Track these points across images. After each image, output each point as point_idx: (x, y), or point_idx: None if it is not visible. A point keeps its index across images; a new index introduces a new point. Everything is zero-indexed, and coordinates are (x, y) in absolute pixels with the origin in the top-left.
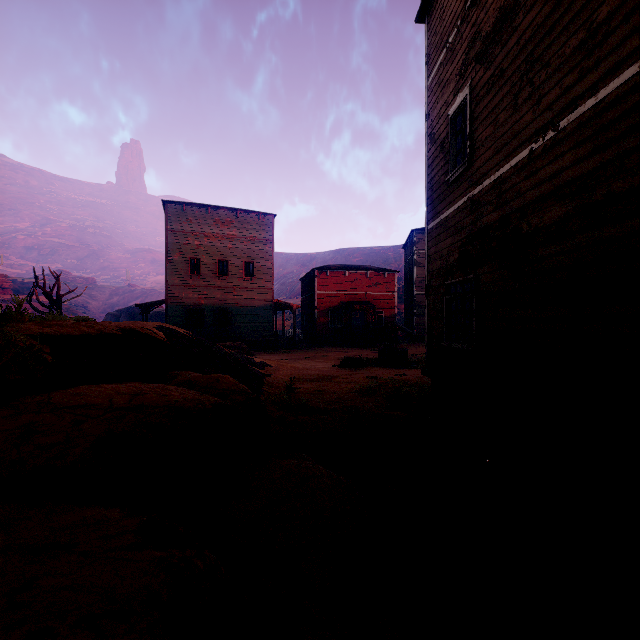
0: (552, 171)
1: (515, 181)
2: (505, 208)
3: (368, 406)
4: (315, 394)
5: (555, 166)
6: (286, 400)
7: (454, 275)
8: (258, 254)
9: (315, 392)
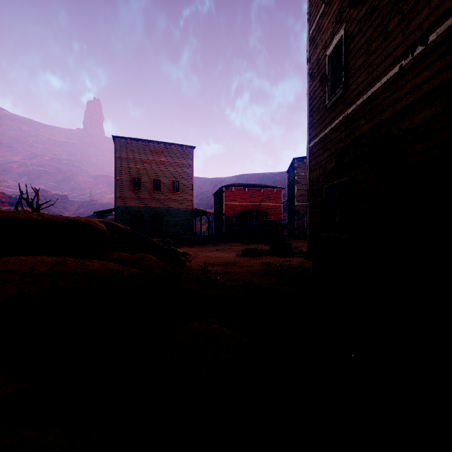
0: (421, 80)
1: (385, 95)
2: (376, 119)
3: (263, 283)
4: (223, 274)
5: (424, 75)
6: (200, 278)
7: (331, 179)
8: (182, 175)
9: (223, 273)
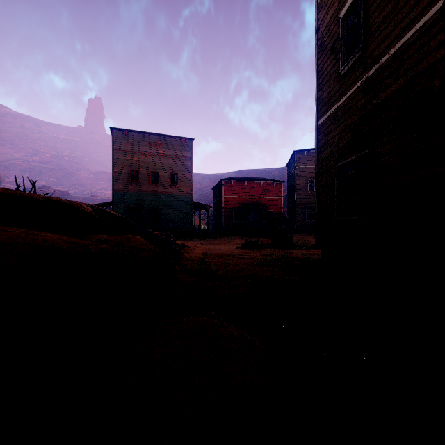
0: None
1: (422, 42)
2: (408, 74)
3: (267, 274)
4: (223, 266)
5: None
6: (199, 269)
7: (346, 156)
8: (181, 168)
9: (223, 264)
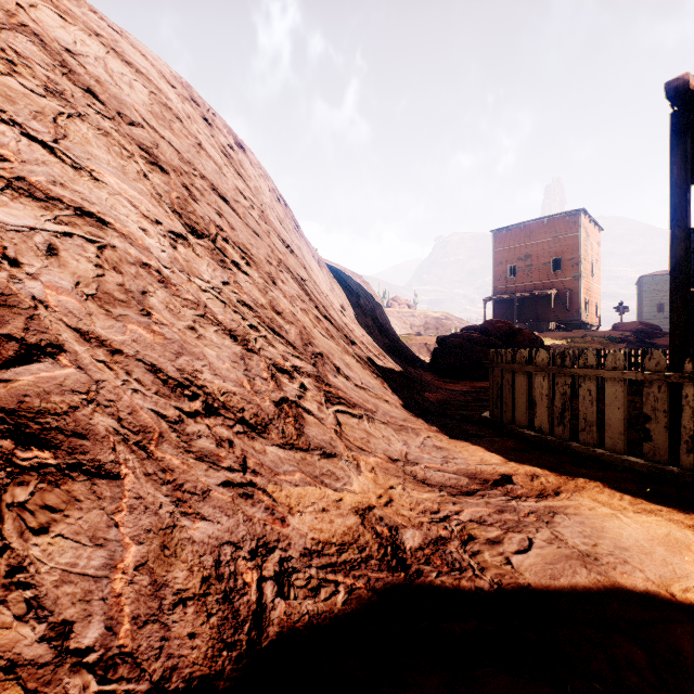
0: None
1: None
2: None
3: None
4: None
5: None
6: None
7: None
8: None
9: None
